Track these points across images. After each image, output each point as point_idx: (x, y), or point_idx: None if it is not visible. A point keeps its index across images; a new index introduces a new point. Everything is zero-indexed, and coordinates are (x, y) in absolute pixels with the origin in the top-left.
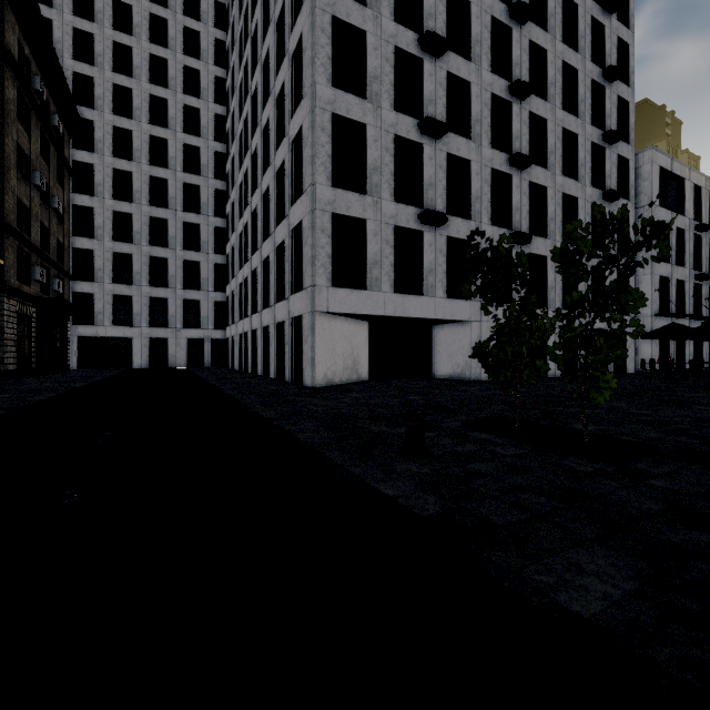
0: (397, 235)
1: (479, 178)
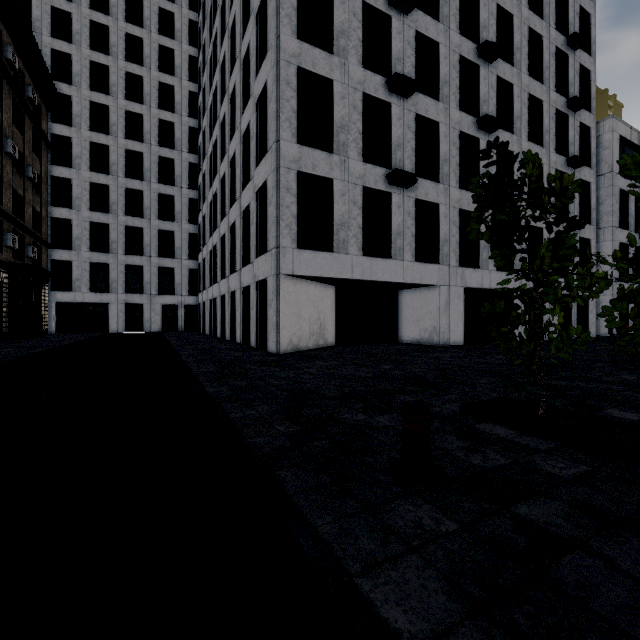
0: (365, 197)
1: (447, 140)
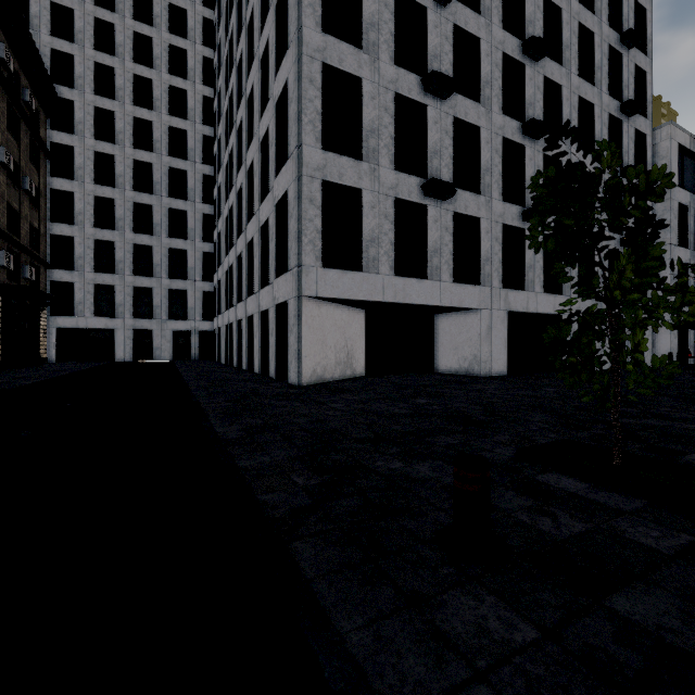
0: (397, 210)
1: (489, 147)
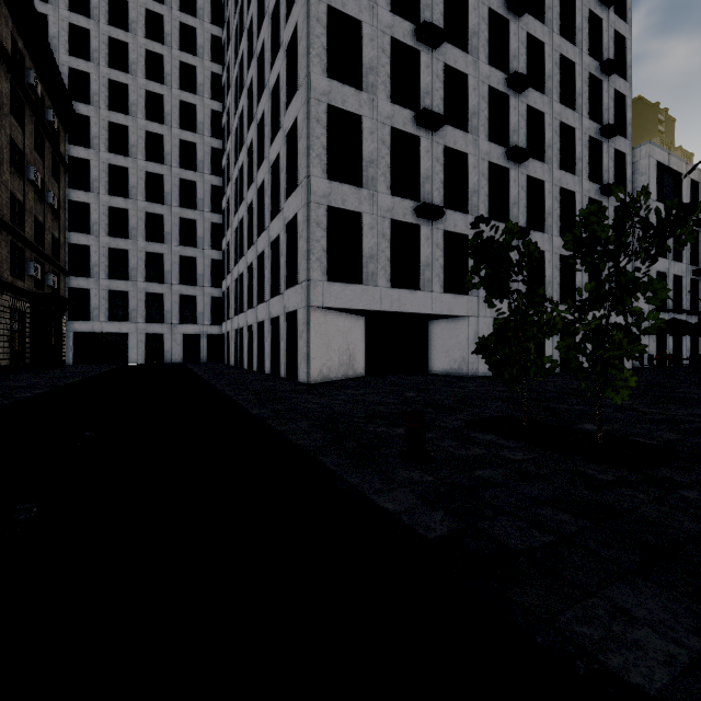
0: (394, 229)
1: (477, 171)
